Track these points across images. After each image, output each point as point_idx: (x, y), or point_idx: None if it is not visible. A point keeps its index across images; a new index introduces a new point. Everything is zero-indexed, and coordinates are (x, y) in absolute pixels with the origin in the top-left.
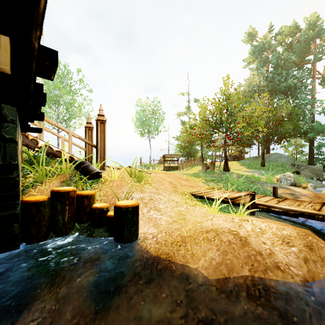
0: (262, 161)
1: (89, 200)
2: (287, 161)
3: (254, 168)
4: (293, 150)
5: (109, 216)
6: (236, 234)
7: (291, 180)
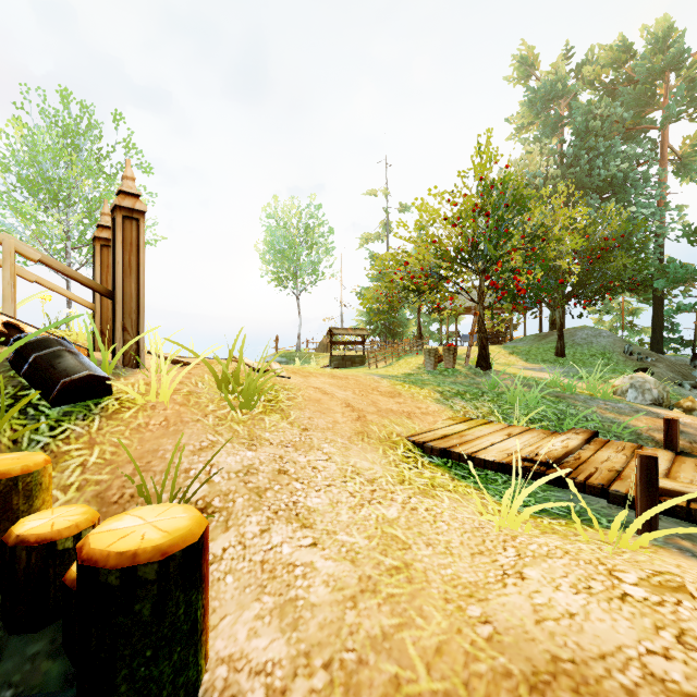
0: (559, 345)
1: (1, 502)
2: (612, 344)
3: (542, 362)
4: (613, 321)
5: (73, 581)
6: None
7: (653, 390)
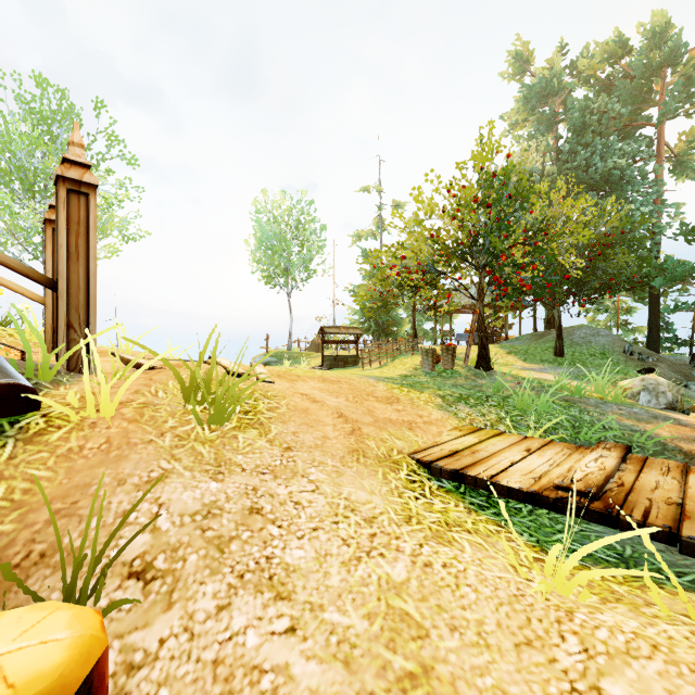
0: (558, 344)
1: None
2: (612, 343)
3: (541, 362)
4: (607, 320)
5: None
6: None
7: (667, 393)
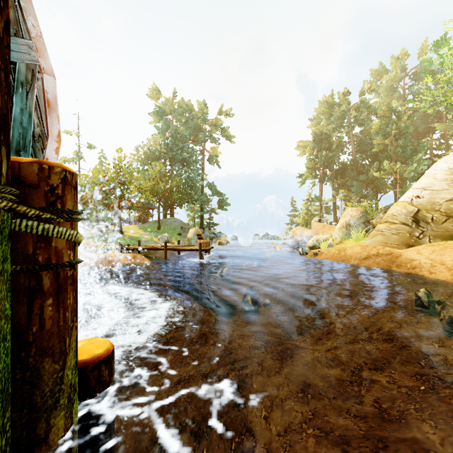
0: (158, 225)
1: None
2: (179, 225)
3: (151, 232)
4: (193, 215)
5: None
6: (105, 256)
7: (165, 238)
